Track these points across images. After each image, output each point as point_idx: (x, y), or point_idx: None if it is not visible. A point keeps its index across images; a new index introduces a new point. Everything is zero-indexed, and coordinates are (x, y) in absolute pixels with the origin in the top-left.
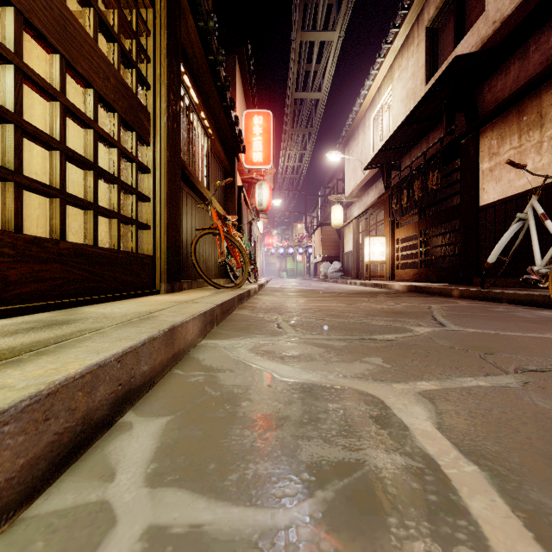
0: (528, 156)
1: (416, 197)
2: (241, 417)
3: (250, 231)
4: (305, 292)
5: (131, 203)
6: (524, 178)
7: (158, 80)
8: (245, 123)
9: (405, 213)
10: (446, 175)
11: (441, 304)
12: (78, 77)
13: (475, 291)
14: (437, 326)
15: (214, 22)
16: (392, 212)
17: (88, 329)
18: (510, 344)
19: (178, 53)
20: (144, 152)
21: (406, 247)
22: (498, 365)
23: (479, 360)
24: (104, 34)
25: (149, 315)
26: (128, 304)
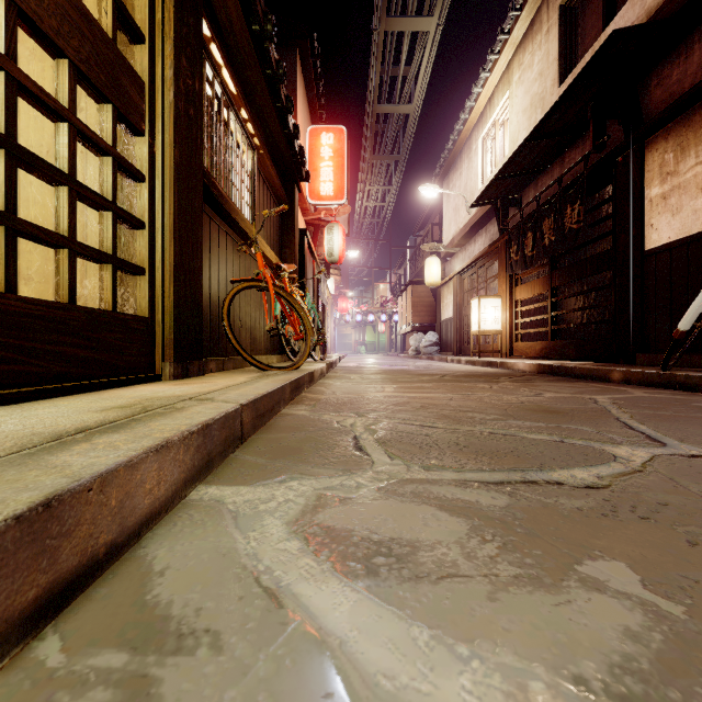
0: None
1: (546, 241)
2: None
3: (317, 291)
4: (393, 374)
5: (104, 226)
6: None
7: (158, 30)
8: (309, 143)
9: (530, 264)
10: (591, 209)
11: (607, 395)
12: None
13: (650, 374)
14: (651, 444)
15: None
16: (510, 264)
17: None
18: None
19: None
20: (134, 146)
21: (529, 312)
22: None
23: None
24: None
25: (47, 445)
26: (63, 407)
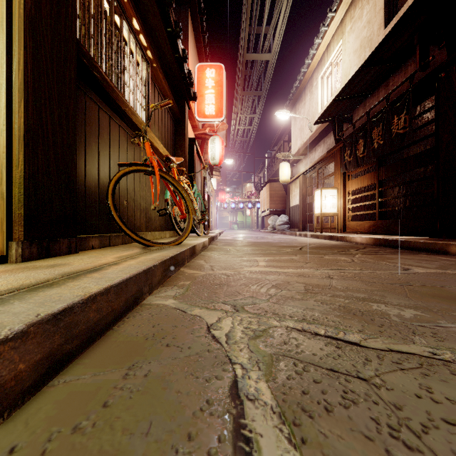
0: None
1: (375, 145)
2: None
3: (204, 186)
4: (261, 246)
5: None
6: None
7: None
8: (197, 76)
9: (361, 163)
10: (414, 117)
11: None
12: None
13: None
14: None
15: None
16: (344, 164)
17: None
18: None
19: None
20: None
21: (357, 200)
22: None
23: None
24: None
25: None
26: None
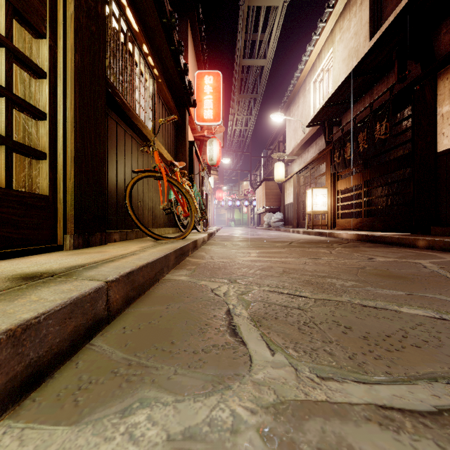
0: None
1: (360, 148)
2: None
3: (202, 185)
4: (255, 241)
5: None
6: None
7: None
8: (196, 83)
9: (349, 165)
10: (394, 124)
11: (427, 260)
12: None
13: None
14: None
15: None
16: (334, 165)
17: None
18: None
19: None
20: (36, 47)
21: (346, 198)
22: None
23: None
24: None
25: None
26: None
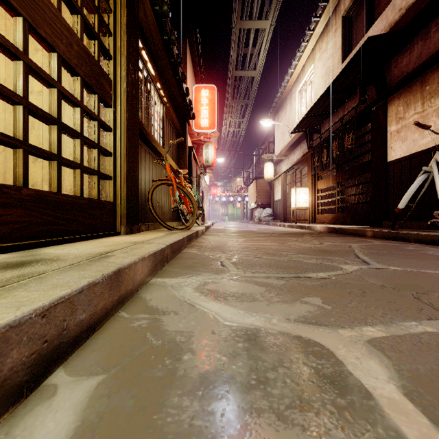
0: (430, 119)
1: (334, 154)
2: (181, 376)
3: (199, 183)
4: (244, 233)
5: (94, 156)
6: (427, 137)
7: (118, 52)
8: (194, 95)
9: (325, 168)
10: (359, 137)
11: (359, 243)
12: (42, 41)
13: (386, 232)
14: (362, 264)
15: (167, 6)
16: (314, 167)
17: (30, 274)
18: (435, 283)
19: (136, 30)
20: (106, 113)
21: (325, 196)
22: (435, 306)
23: (415, 301)
24: (68, 6)
25: (100, 256)
26: (86, 245)
